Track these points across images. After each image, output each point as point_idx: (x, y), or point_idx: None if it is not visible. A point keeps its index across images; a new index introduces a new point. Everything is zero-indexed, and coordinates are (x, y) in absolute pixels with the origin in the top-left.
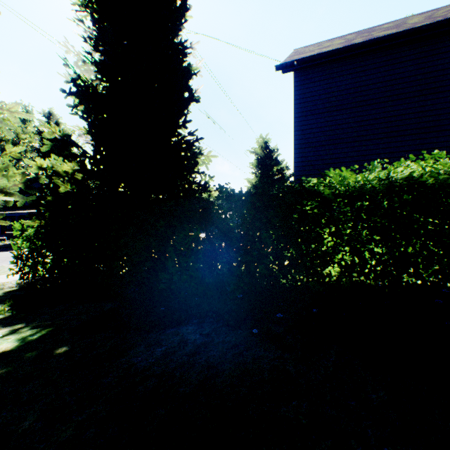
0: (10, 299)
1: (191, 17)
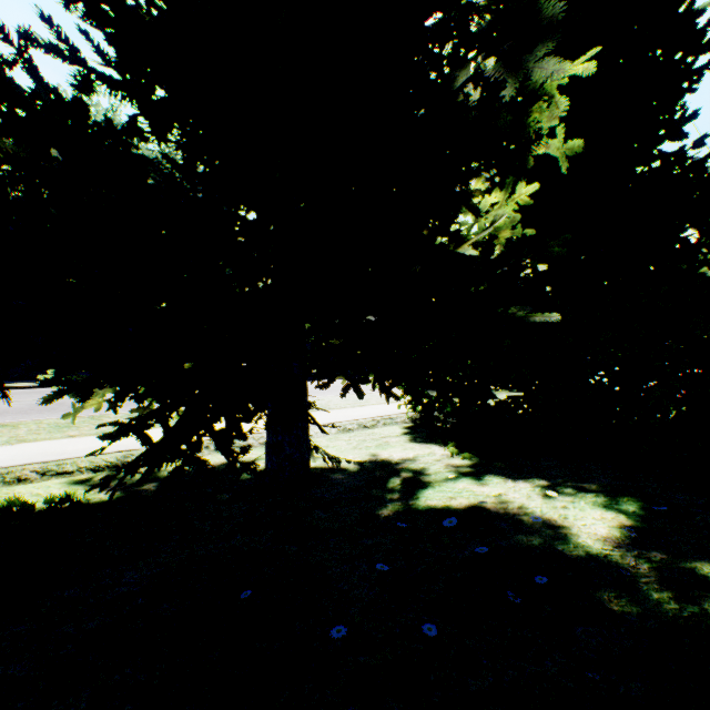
0: (430, 437)
1: None
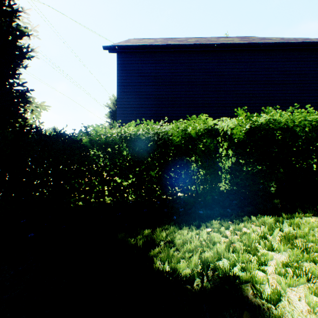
0: None
1: None
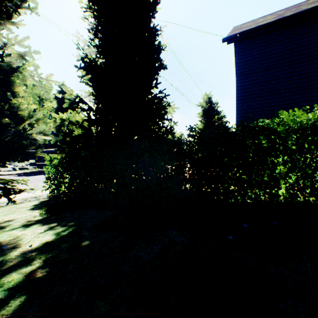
0: (44, 206)
1: (160, 8)
